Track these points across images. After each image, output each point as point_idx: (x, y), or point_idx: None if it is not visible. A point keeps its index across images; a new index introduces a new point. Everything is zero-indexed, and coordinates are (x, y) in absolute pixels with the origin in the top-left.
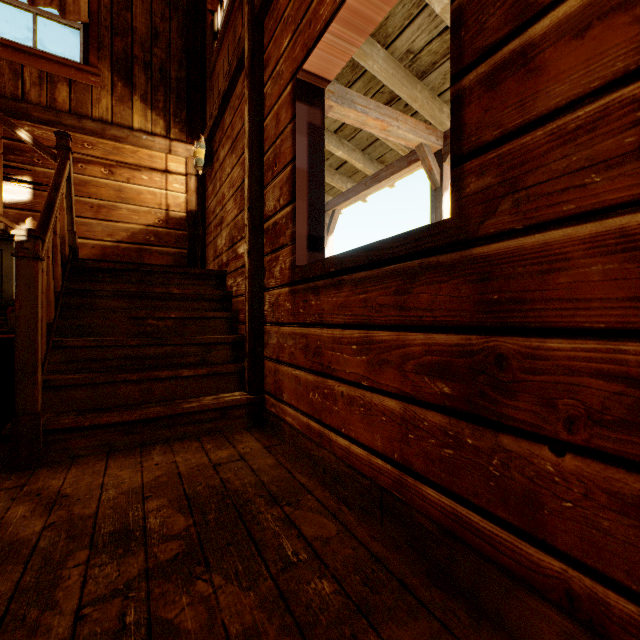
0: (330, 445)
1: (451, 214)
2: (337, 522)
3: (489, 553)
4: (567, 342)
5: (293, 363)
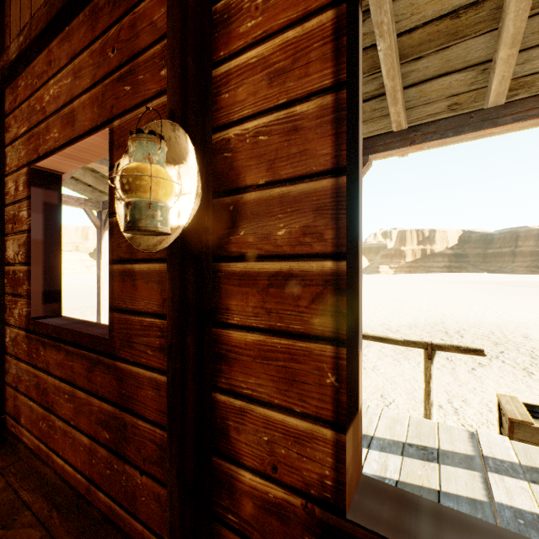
0: (53, 463)
1: (109, 337)
2: (43, 529)
3: (122, 526)
4: (144, 423)
5: (28, 395)
